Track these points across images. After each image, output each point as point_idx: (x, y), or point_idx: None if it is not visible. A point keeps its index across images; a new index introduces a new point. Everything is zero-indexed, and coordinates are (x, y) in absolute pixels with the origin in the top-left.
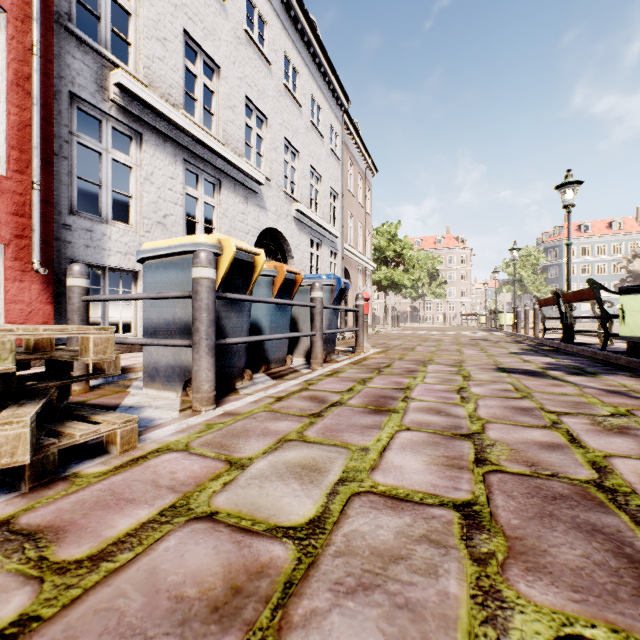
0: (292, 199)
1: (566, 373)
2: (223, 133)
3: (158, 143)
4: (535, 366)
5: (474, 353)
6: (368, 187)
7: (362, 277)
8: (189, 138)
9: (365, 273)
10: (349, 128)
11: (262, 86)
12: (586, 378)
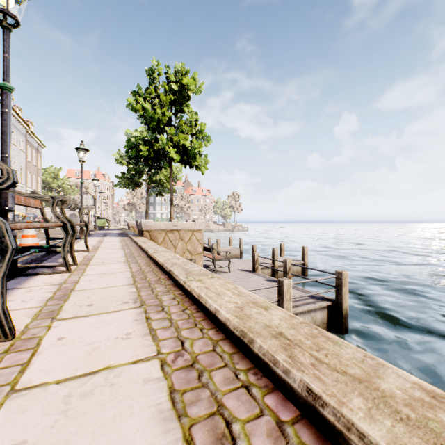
0: None
1: None
2: None
3: None
4: None
5: None
6: (40, 155)
7: None
8: None
9: None
10: (29, 132)
11: None
12: None
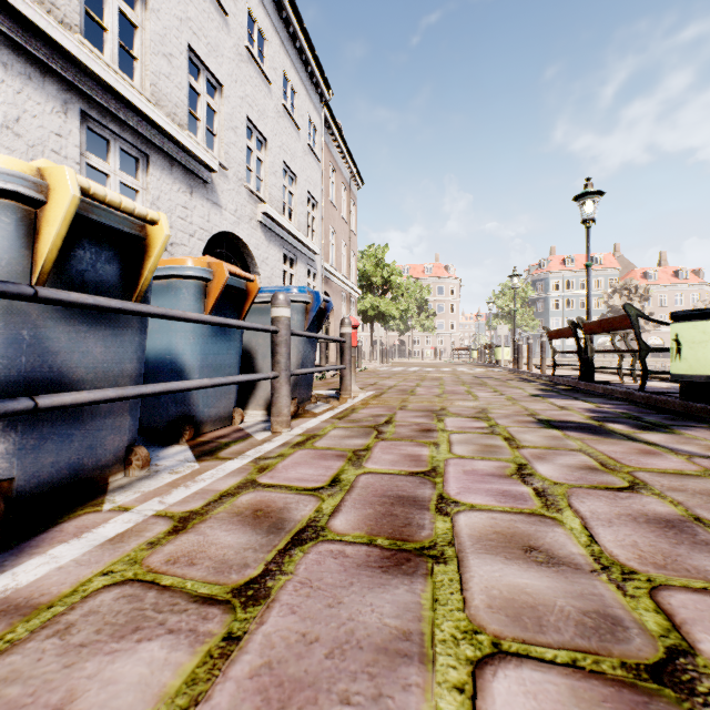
0: (258, 199)
1: (632, 427)
2: (152, 88)
3: (30, 74)
4: (581, 416)
5: (490, 396)
6: (353, 201)
7: (346, 305)
8: (91, 80)
9: (349, 300)
10: (331, 126)
11: (214, 40)
12: (668, 436)
